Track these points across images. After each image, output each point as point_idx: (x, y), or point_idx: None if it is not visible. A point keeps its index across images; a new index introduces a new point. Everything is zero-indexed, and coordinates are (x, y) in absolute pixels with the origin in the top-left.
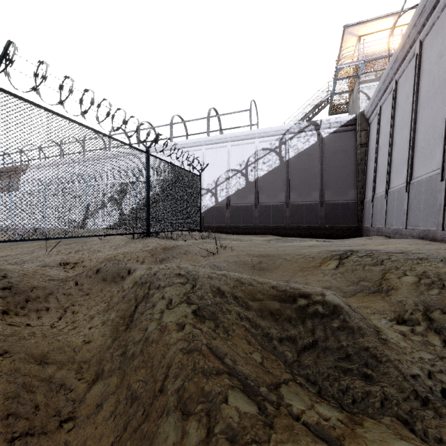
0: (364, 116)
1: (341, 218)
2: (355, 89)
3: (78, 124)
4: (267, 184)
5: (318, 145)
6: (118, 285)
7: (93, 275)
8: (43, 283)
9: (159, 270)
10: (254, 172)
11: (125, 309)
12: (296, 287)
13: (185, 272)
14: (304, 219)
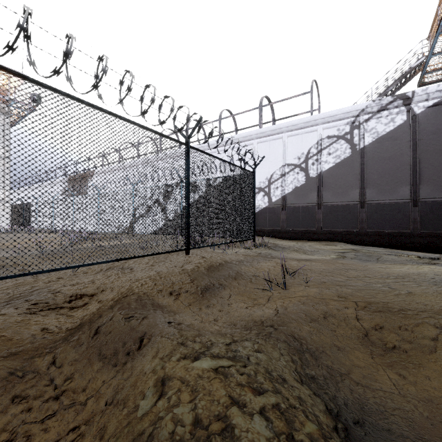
0: None
1: None
2: None
3: (87, 105)
4: (333, 179)
5: (408, 125)
6: (115, 379)
7: (87, 342)
8: None
9: None
10: (316, 166)
11: None
12: None
13: None
14: (388, 223)
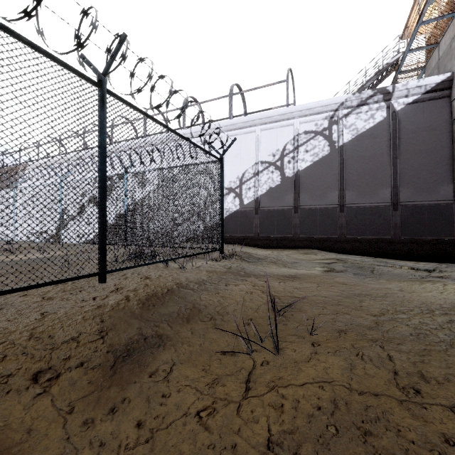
0: None
1: (427, 227)
2: (445, 38)
3: None
4: (311, 179)
5: (388, 122)
6: None
7: None
8: None
9: None
10: (292, 164)
11: None
12: None
13: None
14: (368, 229)
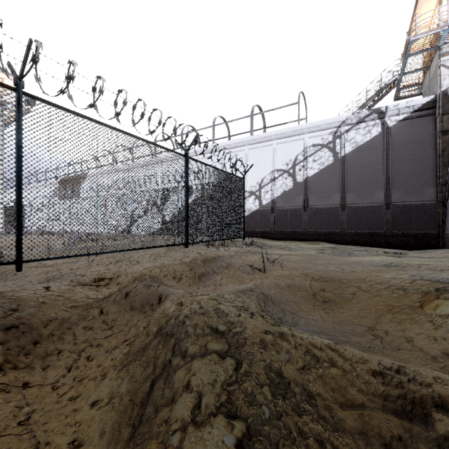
0: (447, 95)
1: (414, 223)
2: (432, 64)
3: (111, 128)
4: (318, 184)
5: (382, 136)
6: (146, 317)
7: (121, 301)
8: (63, 313)
9: (189, 316)
10: (302, 171)
11: (139, 383)
12: (420, 379)
13: (224, 328)
14: (365, 224)
